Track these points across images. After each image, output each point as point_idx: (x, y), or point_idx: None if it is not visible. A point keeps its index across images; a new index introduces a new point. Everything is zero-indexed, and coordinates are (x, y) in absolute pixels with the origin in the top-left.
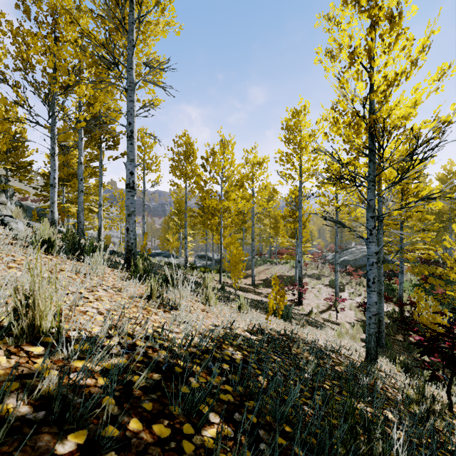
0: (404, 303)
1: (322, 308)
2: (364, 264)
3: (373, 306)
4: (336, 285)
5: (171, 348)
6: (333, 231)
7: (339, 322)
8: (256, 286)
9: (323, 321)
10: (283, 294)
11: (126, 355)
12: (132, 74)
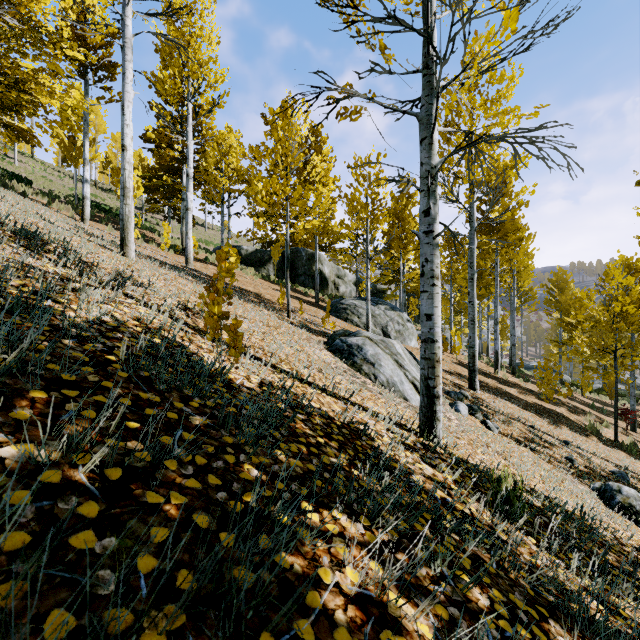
0: None
1: None
2: None
3: (632, 406)
4: None
5: (522, 385)
6: None
7: None
8: None
9: None
10: (570, 390)
11: (515, 383)
12: (514, 305)
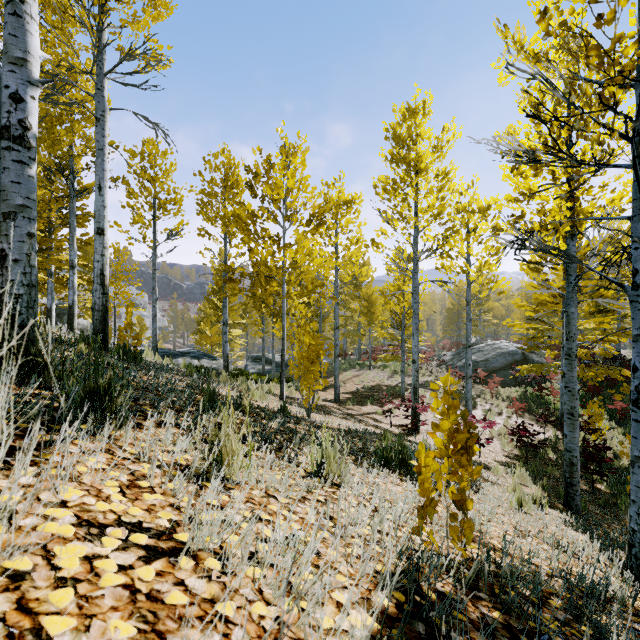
0: None
1: None
2: (499, 367)
3: None
4: (468, 399)
5: None
6: (447, 322)
7: (485, 462)
8: (342, 402)
9: None
10: (468, 441)
11: None
12: None
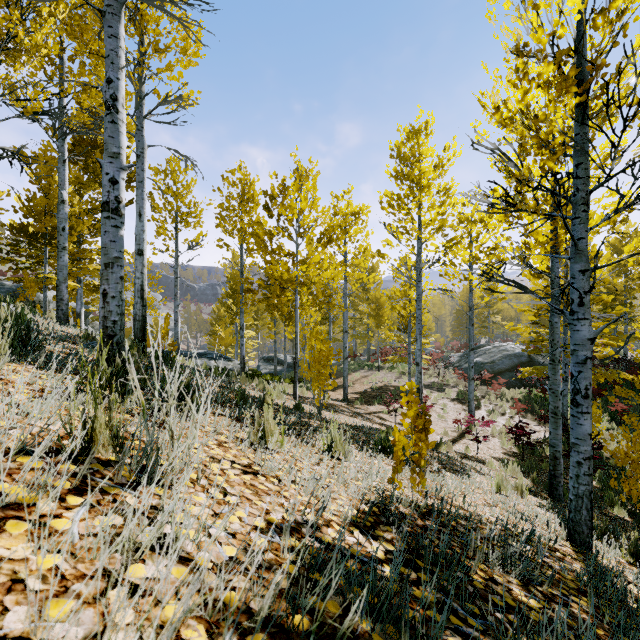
0: (568, 426)
1: (452, 436)
2: (505, 369)
3: (586, 442)
4: (471, 399)
5: None
6: (456, 323)
7: (482, 458)
8: (351, 402)
9: (460, 458)
10: (425, 424)
11: None
12: None
